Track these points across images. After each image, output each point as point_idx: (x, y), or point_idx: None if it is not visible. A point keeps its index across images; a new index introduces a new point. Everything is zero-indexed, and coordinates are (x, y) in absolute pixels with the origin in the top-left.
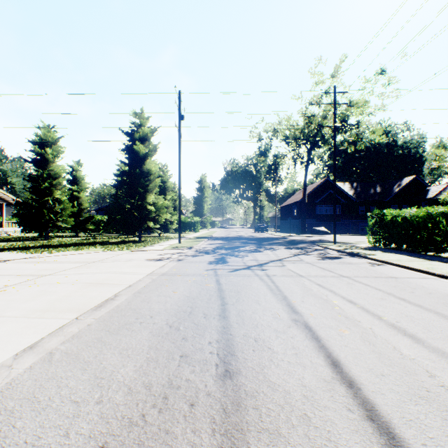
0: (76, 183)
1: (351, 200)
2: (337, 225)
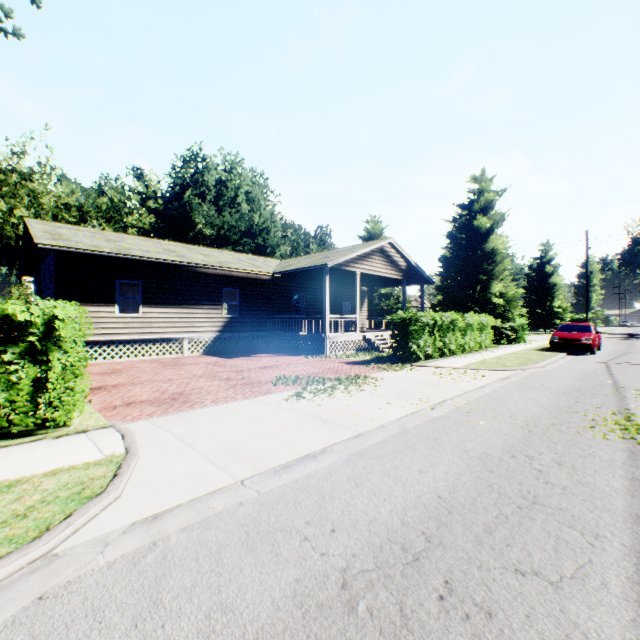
0: None
1: None
2: None
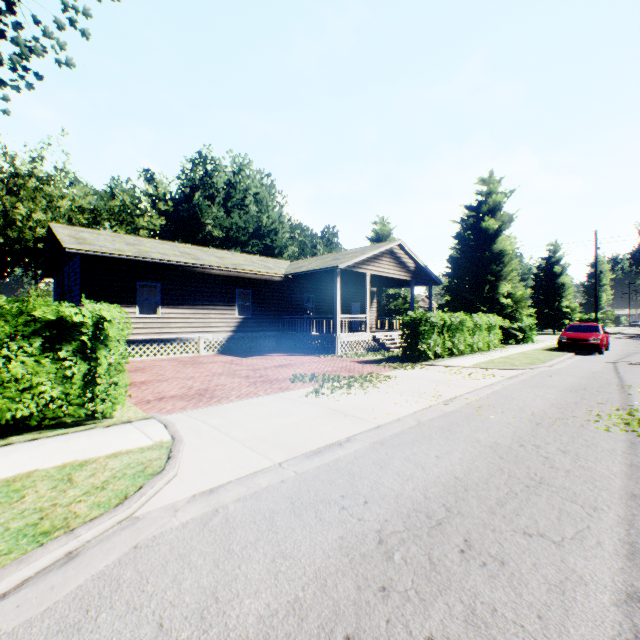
0: None
1: None
2: None
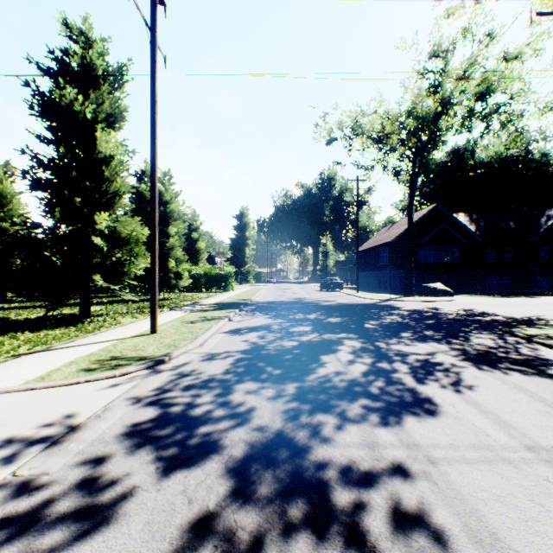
0: (0, 203)
1: (473, 240)
2: (452, 279)
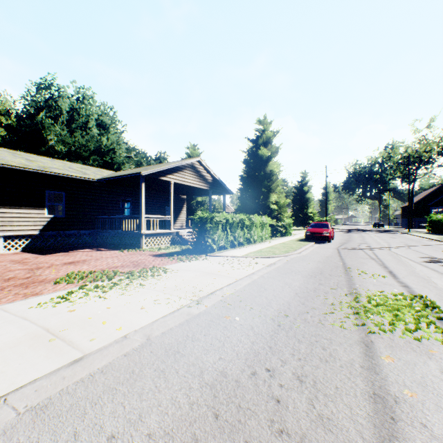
0: None
1: None
2: None
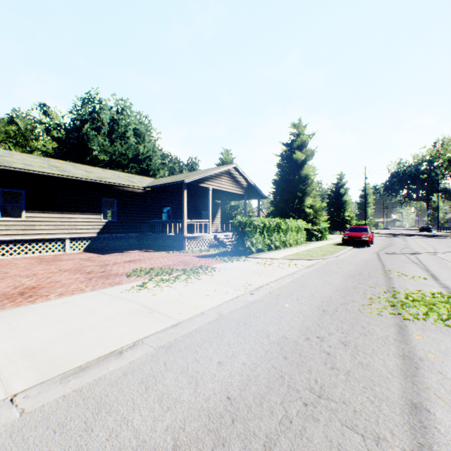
0: None
1: None
2: None
